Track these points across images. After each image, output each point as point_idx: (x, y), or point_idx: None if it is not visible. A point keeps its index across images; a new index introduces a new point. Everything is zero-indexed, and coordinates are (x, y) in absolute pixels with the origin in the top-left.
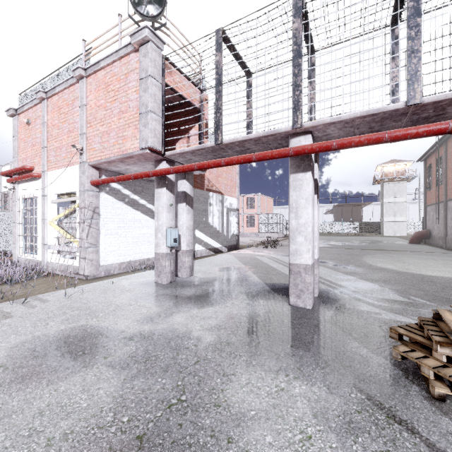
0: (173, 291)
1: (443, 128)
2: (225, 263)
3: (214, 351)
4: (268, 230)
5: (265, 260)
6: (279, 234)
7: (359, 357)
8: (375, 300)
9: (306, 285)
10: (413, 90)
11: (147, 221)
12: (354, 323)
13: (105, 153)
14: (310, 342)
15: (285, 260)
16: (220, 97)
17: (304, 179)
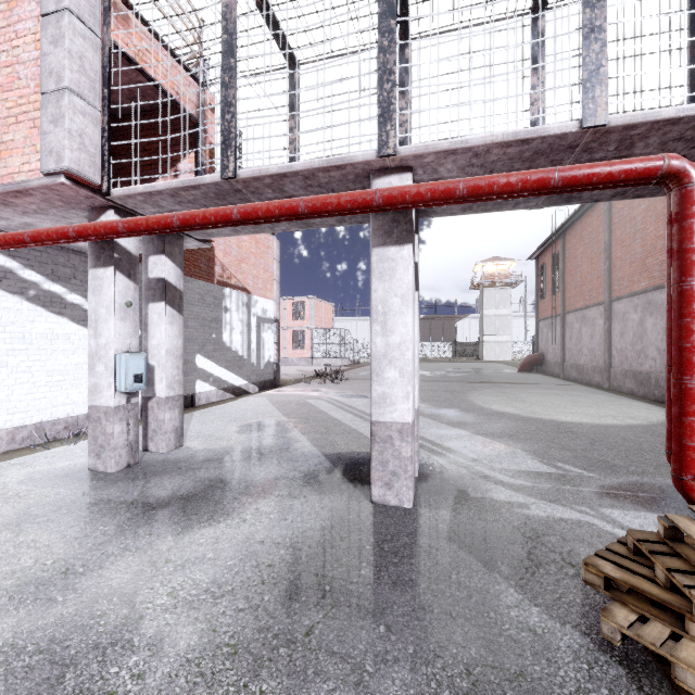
0: (127, 490)
1: (653, 167)
2: (252, 416)
3: (191, 690)
4: (327, 354)
5: (323, 406)
6: (343, 360)
7: (531, 635)
8: (510, 475)
9: (402, 463)
10: (593, 100)
11: (86, 338)
12: (493, 534)
13: None
14: (425, 607)
15: (356, 405)
16: (232, 81)
17: (399, 259)
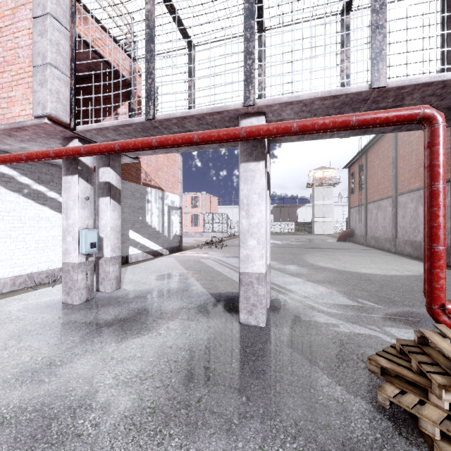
0: (86, 315)
1: (414, 114)
2: (164, 269)
3: (127, 433)
4: (213, 230)
5: (210, 263)
6: (224, 233)
7: (335, 402)
8: (328, 307)
9: (259, 298)
10: (378, 71)
11: (59, 220)
12: (315, 342)
13: None
14: (271, 386)
15: (231, 263)
16: (152, 58)
17: (257, 170)
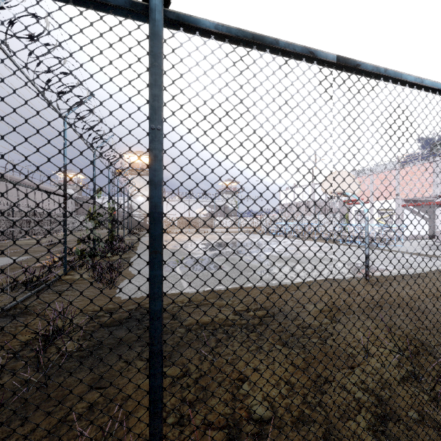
0: None
1: None
2: None
3: None
4: None
5: None
6: None
7: None
8: None
9: None
10: None
11: (418, 219)
12: None
13: (411, 196)
14: None
15: None
16: None
17: None
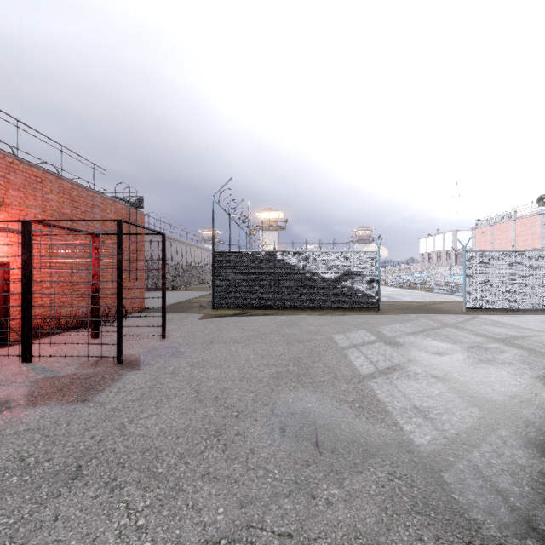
0: None
1: None
2: None
3: None
4: None
5: None
6: None
7: None
8: None
9: None
10: None
11: None
12: None
13: (524, 247)
14: None
15: None
16: None
17: None
